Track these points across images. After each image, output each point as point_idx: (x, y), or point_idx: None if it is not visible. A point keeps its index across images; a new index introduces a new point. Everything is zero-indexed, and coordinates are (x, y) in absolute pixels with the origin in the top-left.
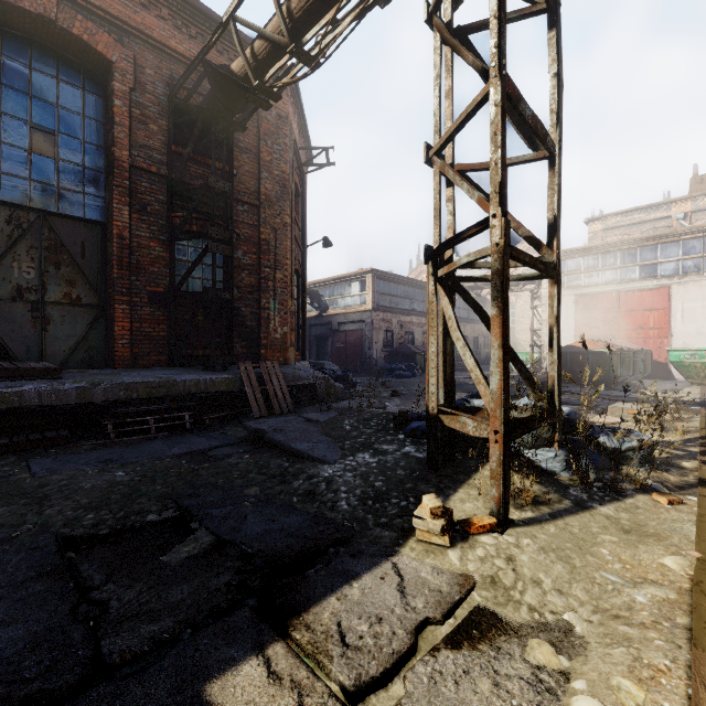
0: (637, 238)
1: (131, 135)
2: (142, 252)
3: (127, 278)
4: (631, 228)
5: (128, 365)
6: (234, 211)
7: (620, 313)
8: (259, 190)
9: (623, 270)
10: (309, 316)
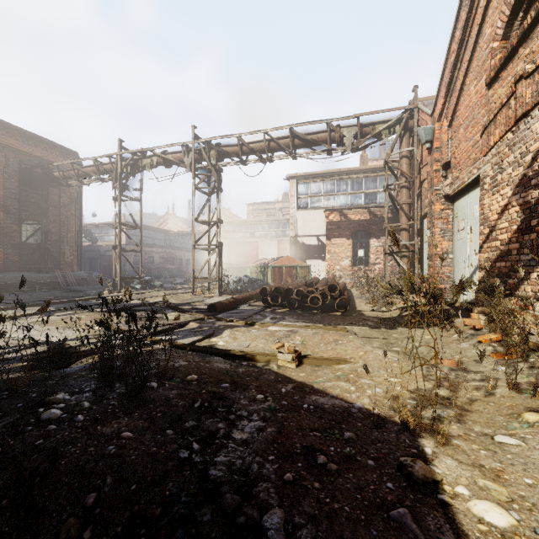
0: (248, 220)
1: (4, 184)
2: (8, 228)
3: (2, 239)
4: (263, 211)
5: (3, 271)
6: (48, 210)
7: (243, 251)
8: (60, 201)
9: (245, 233)
10: (84, 245)
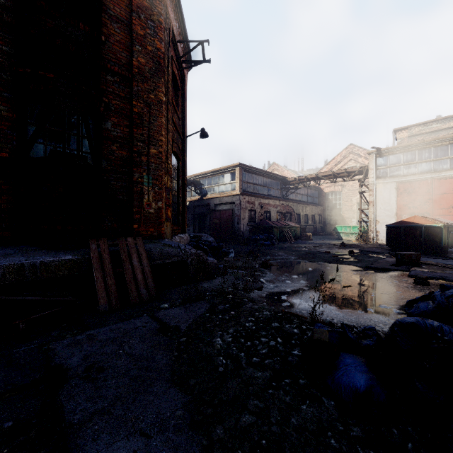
0: (449, 137)
1: None
2: None
3: None
4: (430, 135)
5: None
6: (102, 79)
7: (434, 196)
8: (131, 62)
9: (437, 162)
10: (193, 199)
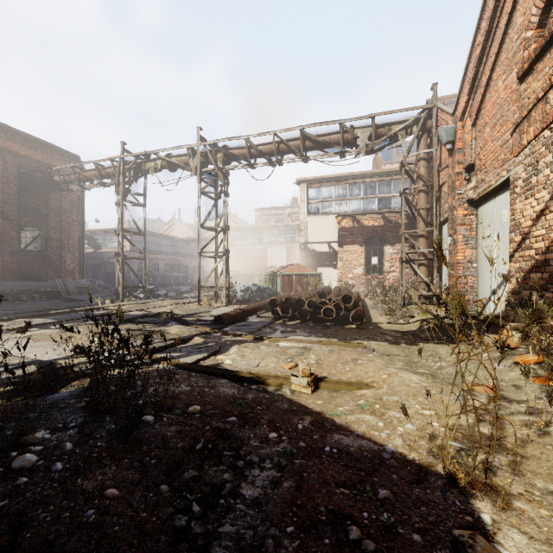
0: (256, 226)
1: (2, 189)
2: (7, 235)
3: (1, 246)
4: (271, 217)
5: (1, 280)
6: (49, 216)
7: (251, 258)
8: (61, 206)
9: (253, 239)
10: (87, 252)
